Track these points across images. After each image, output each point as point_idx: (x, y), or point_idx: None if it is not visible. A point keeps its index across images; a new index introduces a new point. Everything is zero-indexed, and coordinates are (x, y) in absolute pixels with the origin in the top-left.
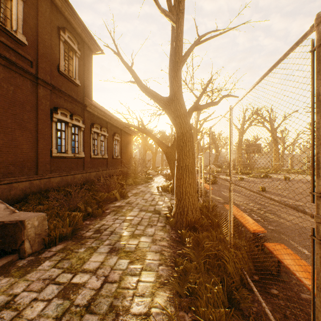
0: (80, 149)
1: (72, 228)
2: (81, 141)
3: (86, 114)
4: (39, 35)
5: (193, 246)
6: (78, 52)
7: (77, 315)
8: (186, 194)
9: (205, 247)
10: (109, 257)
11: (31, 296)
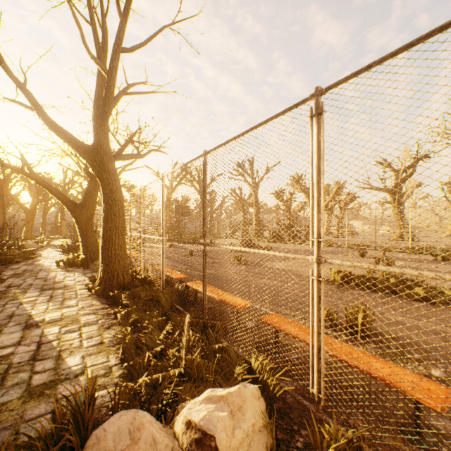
0: None
1: None
2: None
3: None
4: None
5: (131, 299)
6: None
7: (26, 365)
8: (117, 257)
9: (142, 296)
10: (29, 331)
11: None
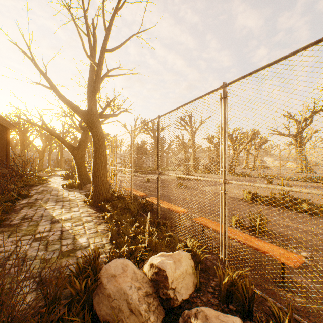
0: None
1: (1, 218)
2: None
3: None
4: None
5: (112, 208)
6: None
7: (57, 241)
8: (102, 181)
9: (119, 206)
10: (54, 224)
11: (12, 247)
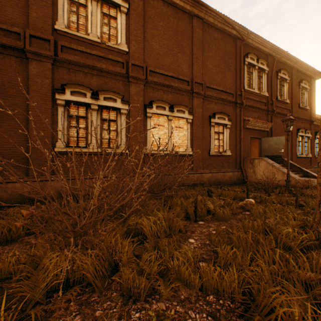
0: (308, 152)
1: None
2: (308, 146)
3: (311, 127)
4: (292, 94)
5: None
6: (307, 88)
7: None
8: None
9: None
10: None
11: None
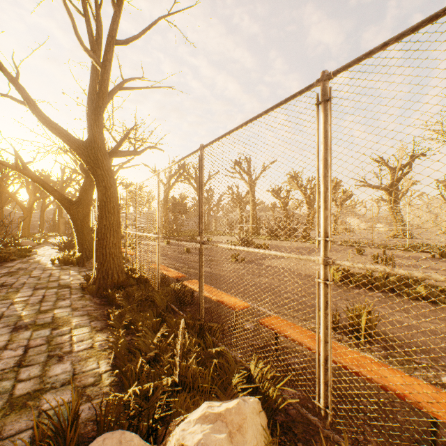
0: None
1: None
2: None
3: None
4: None
5: (125, 299)
6: None
7: (10, 373)
8: (111, 255)
9: (137, 296)
10: (17, 334)
11: None
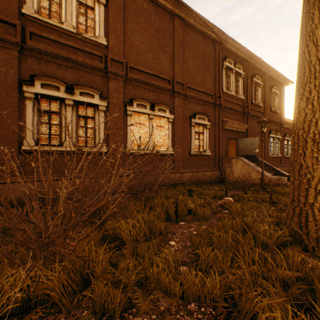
0: (278, 152)
1: None
2: (279, 147)
3: (281, 129)
4: (265, 98)
5: None
6: (278, 93)
7: None
8: None
9: None
10: None
11: None
